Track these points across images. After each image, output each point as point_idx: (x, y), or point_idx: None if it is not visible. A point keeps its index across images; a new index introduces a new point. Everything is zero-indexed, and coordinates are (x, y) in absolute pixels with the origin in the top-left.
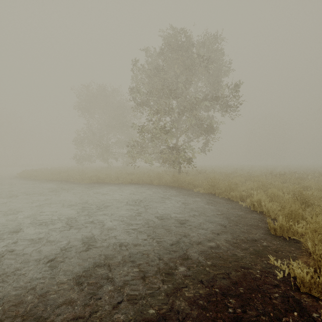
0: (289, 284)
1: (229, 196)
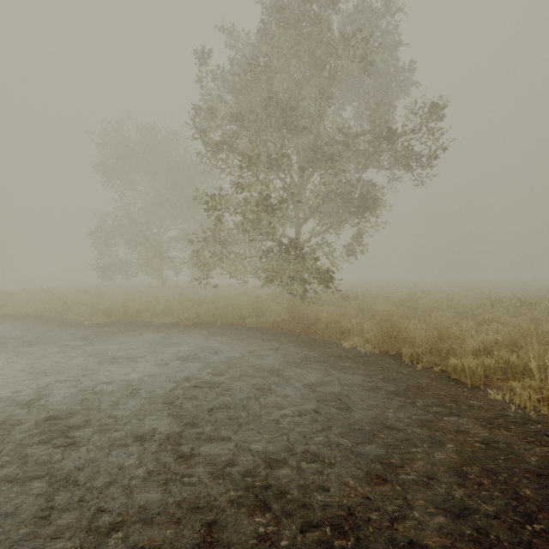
0: None
1: (442, 367)
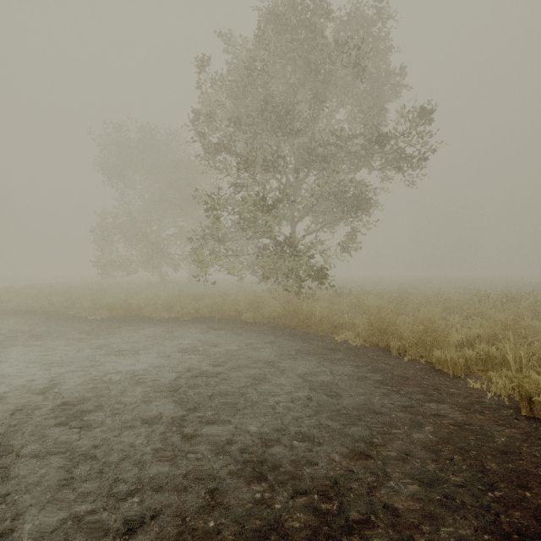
0: None
1: (427, 359)
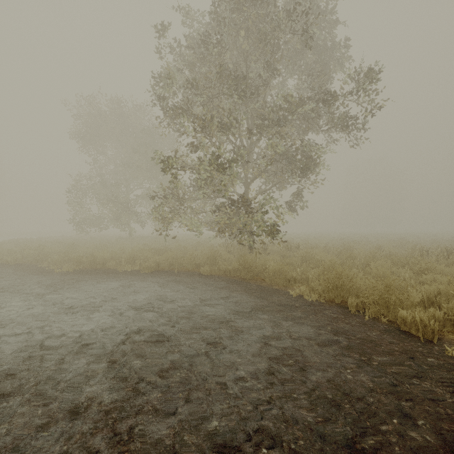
0: None
1: (389, 318)
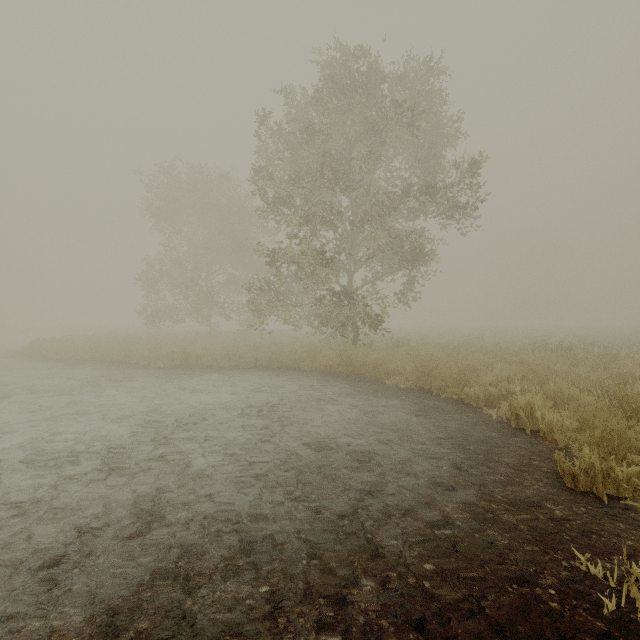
0: (635, 630)
1: (460, 396)
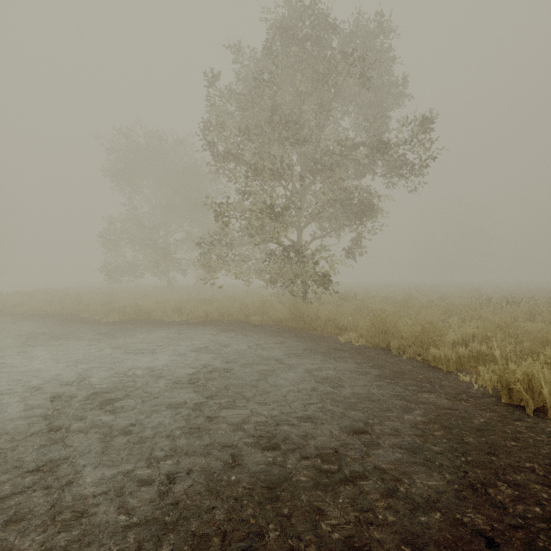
0: None
1: (424, 357)
